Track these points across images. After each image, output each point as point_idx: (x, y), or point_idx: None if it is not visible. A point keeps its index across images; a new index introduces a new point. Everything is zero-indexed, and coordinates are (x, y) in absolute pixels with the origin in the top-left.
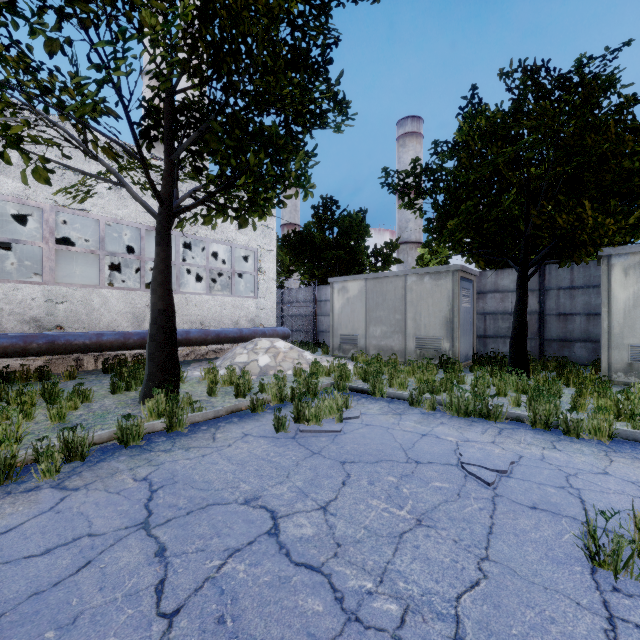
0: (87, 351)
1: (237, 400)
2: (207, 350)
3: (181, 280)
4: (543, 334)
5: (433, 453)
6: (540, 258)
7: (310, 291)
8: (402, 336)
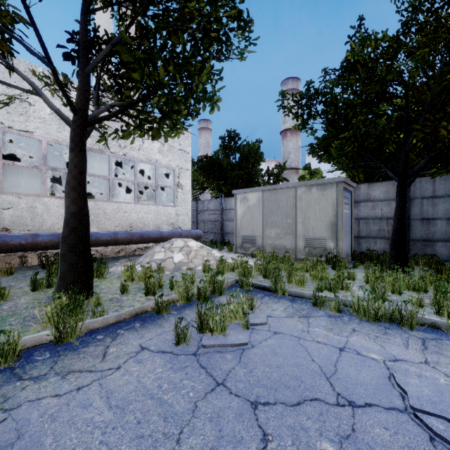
0: (23, 250)
1: (146, 298)
2: (135, 248)
3: (120, 194)
4: (409, 235)
5: (365, 384)
6: (419, 168)
7: (218, 202)
8: (293, 237)
